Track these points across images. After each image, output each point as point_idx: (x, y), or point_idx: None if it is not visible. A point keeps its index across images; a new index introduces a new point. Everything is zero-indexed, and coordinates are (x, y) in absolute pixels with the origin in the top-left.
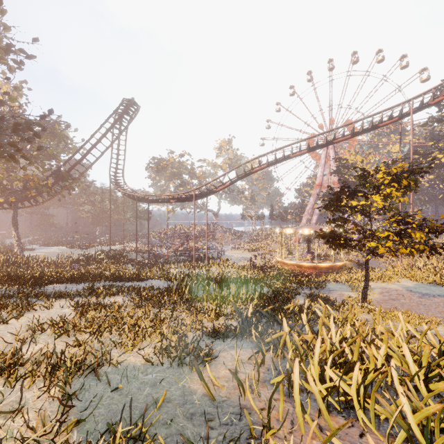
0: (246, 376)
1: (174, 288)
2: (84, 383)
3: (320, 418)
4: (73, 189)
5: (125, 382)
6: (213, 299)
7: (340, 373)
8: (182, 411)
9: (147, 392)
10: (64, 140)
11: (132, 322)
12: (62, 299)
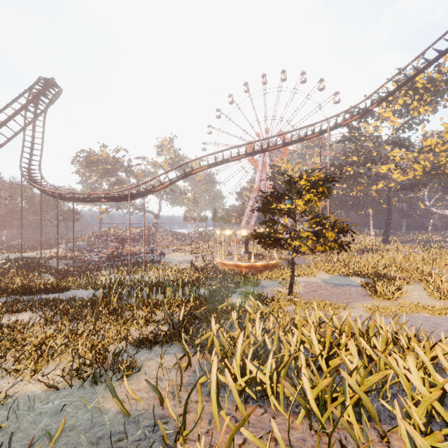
0: (170, 383)
1: (100, 297)
2: None
3: (238, 411)
4: None
5: (14, 418)
6: (146, 305)
7: (258, 364)
8: (87, 437)
9: (44, 424)
10: None
11: (37, 342)
12: None
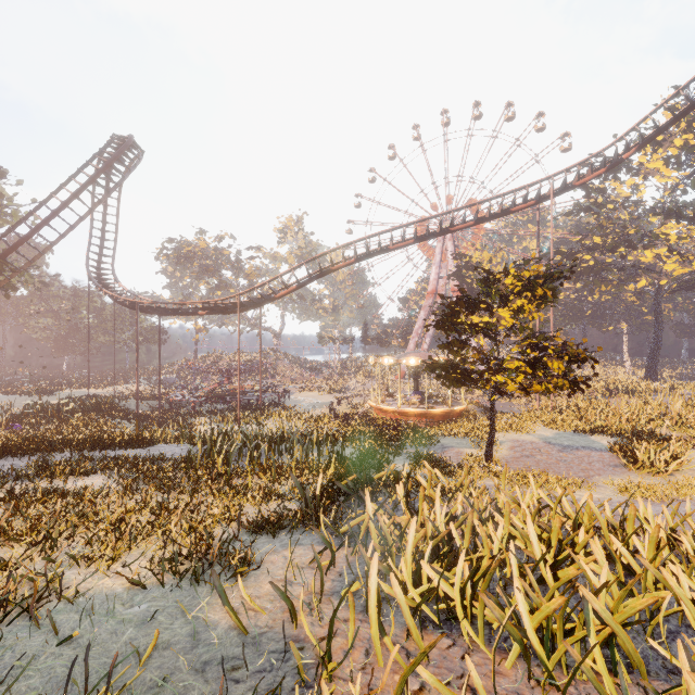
0: (305, 589)
1: (199, 456)
2: (6, 637)
3: (410, 640)
4: (13, 289)
5: (88, 624)
6: (264, 470)
7: (440, 569)
8: (188, 661)
9: (128, 636)
10: None
11: (115, 518)
12: None
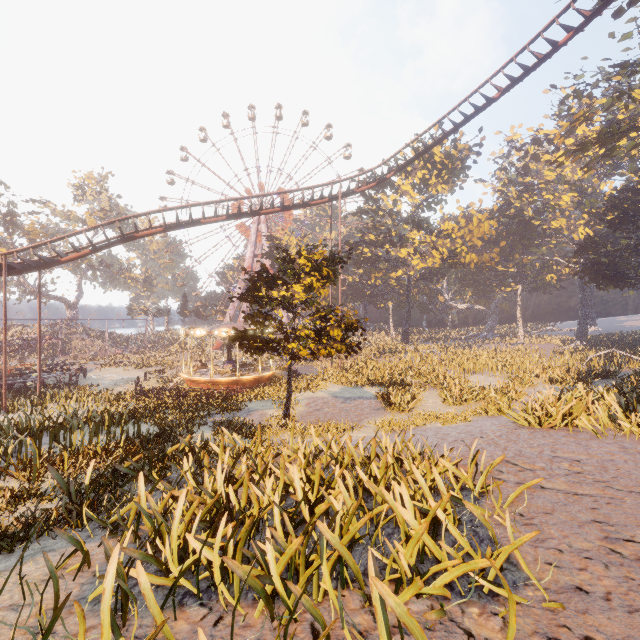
0: (37, 609)
1: None
2: None
3: None
4: None
5: None
6: (24, 467)
7: (205, 537)
8: None
9: None
10: None
11: None
12: None
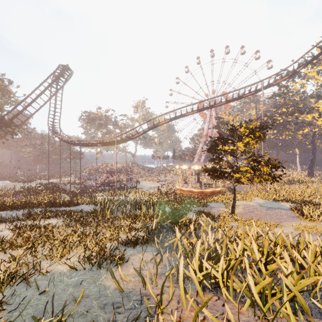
0: (148, 272)
1: (99, 210)
2: (16, 290)
3: (198, 296)
4: (15, 134)
5: (52, 286)
6: (128, 217)
7: (212, 264)
8: (97, 303)
9: (70, 291)
10: (8, 94)
11: (62, 238)
12: (2, 223)
